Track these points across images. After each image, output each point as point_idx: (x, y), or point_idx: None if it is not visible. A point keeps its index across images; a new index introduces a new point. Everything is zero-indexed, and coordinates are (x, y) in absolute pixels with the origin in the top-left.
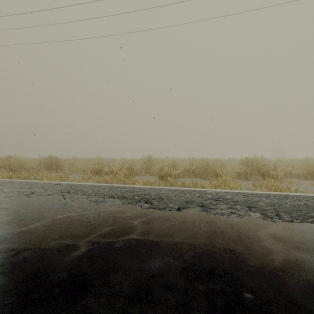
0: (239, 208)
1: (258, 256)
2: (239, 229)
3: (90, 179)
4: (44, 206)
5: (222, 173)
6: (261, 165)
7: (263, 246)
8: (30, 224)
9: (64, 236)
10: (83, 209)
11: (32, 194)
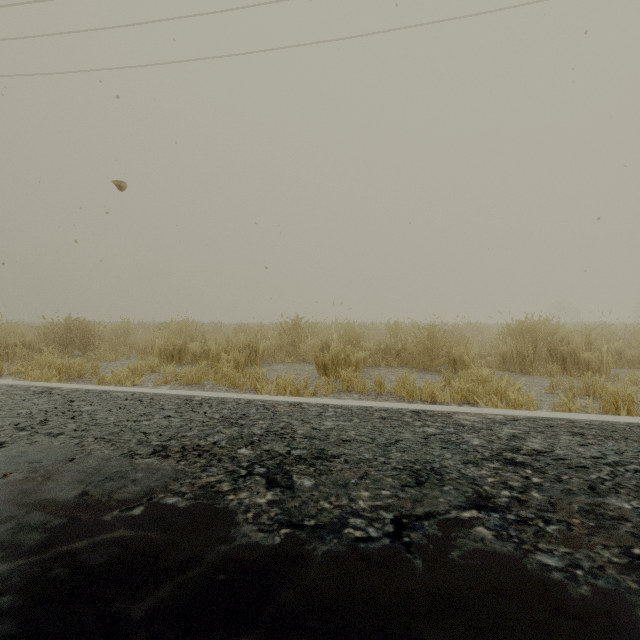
0: (630, 515)
1: None
2: None
3: (153, 373)
4: None
5: (468, 359)
6: (556, 338)
7: None
8: None
9: None
10: None
11: None
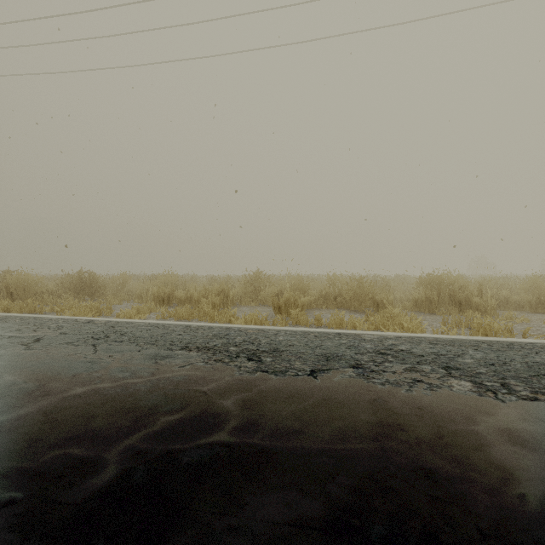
0: (427, 370)
1: (489, 486)
2: (436, 419)
3: (151, 313)
4: (53, 368)
5: (387, 302)
6: (455, 286)
7: (493, 459)
8: (14, 408)
9: (76, 438)
10: (127, 373)
11: (36, 341)
